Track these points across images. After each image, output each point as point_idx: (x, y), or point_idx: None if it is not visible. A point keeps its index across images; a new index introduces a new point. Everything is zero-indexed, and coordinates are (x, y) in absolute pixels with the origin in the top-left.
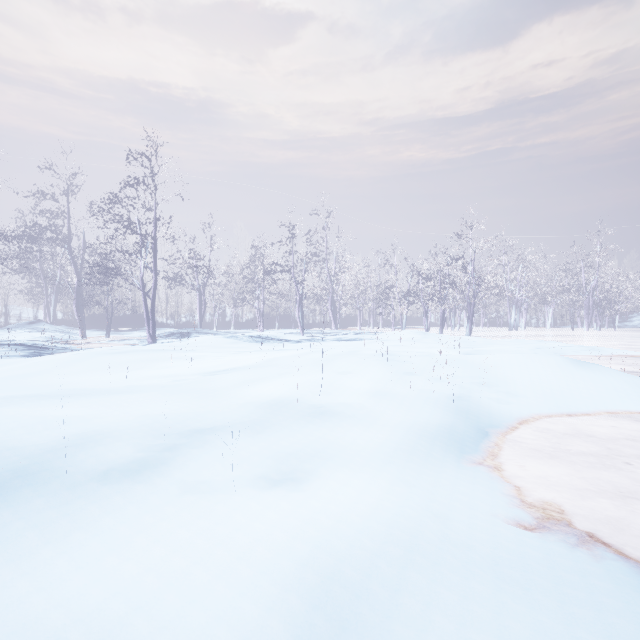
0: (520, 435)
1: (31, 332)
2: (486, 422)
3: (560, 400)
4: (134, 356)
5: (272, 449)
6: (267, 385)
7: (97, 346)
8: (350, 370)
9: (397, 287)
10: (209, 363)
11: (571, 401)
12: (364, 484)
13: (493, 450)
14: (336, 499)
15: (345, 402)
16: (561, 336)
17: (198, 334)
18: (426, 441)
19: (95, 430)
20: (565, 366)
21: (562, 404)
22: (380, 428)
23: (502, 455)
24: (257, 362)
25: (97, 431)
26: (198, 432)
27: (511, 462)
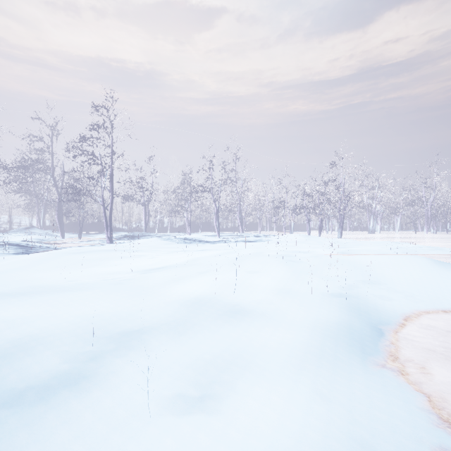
0: (408, 332)
1: (26, 235)
2: (376, 319)
3: (433, 297)
4: (91, 255)
5: (192, 356)
6: (190, 283)
7: (71, 245)
8: (257, 270)
9: (287, 202)
10: (147, 262)
11: (443, 298)
12: (283, 404)
13: (390, 350)
14: (256, 429)
15: (255, 300)
16: (408, 238)
17: (144, 236)
18: (330, 342)
19: (31, 336)
20: (431, 267)
21: (436, 301)
22: (287, 327)
23: (399, 355)
24: (184, 261)
25: (33, 337)
26: (125, 336)
27: (410, 364)
